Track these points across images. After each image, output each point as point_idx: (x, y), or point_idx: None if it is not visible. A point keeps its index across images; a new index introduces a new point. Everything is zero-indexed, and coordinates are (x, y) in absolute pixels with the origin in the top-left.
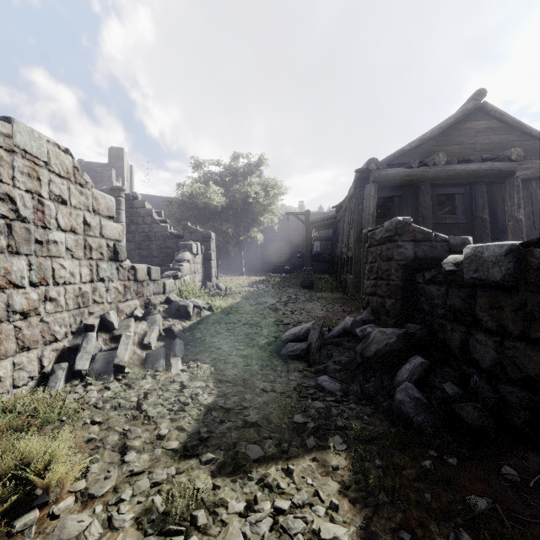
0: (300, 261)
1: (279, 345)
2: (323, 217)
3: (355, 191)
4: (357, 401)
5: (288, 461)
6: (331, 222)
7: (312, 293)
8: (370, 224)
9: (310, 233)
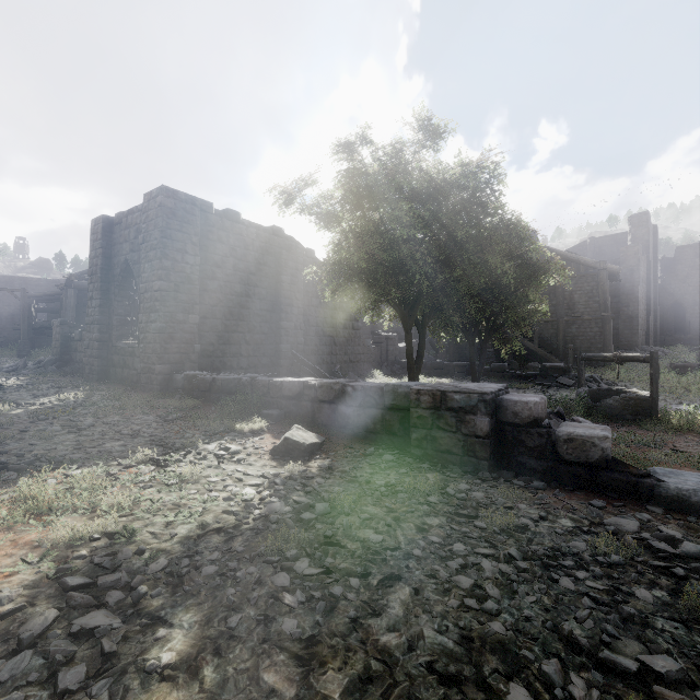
0: (17, 334)
1: (1, 369)
2: (46, 292)
3: (66, 287)
4: (36, 374)
5: (9, 378)
6: (57, 296)
7: (28, 358)
8: (71, 313)
9: (29, 306)
